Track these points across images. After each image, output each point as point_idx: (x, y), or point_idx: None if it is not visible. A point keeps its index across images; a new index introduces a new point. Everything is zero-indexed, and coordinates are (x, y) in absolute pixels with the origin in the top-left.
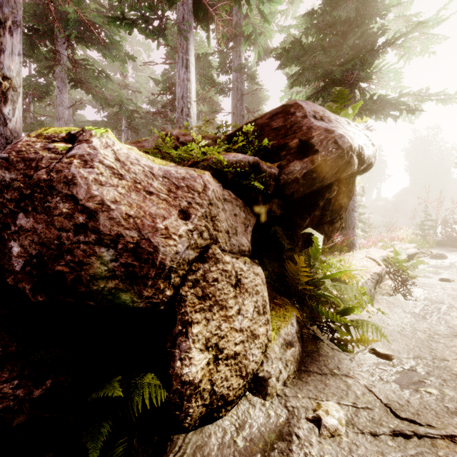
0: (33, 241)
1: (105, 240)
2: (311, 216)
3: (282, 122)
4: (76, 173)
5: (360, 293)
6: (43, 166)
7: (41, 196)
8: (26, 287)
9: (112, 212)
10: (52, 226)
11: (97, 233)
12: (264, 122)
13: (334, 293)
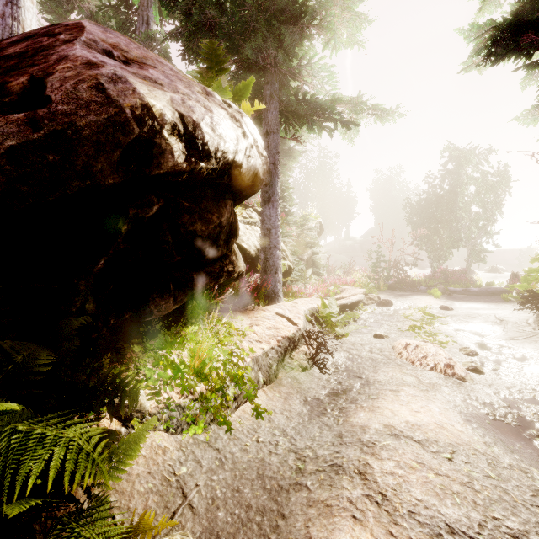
0: None
1: None
2: (110, 253)
3: (24, 46)
4: None
5: (214, 391)
6: None
7: None
8: None
9: None
10: None
11: None
12: None
13: (165, 395)
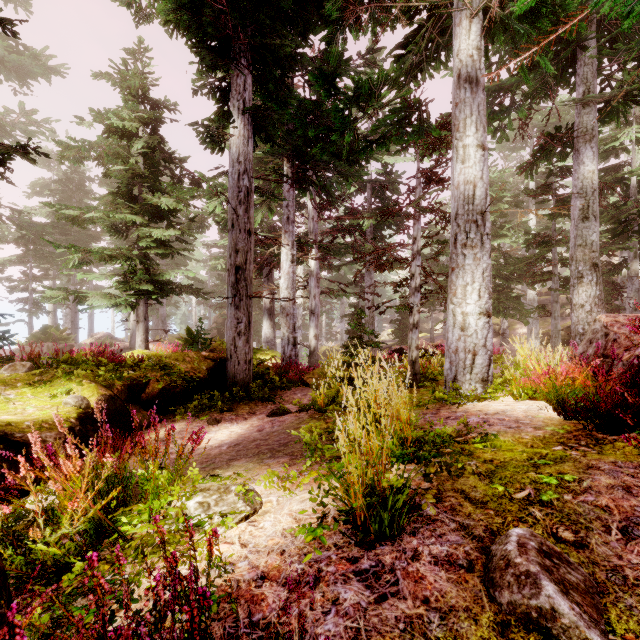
0: None
1: None
2: None
3: None
4: None
5: None
6: None
7: None
8: None
9: None
10: None
11: None
12: None
13: None
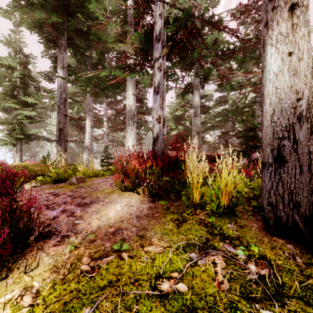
0: None
1: None
2: None
3: None
4: None
5: None
6: None
7: None
8: None
9: None
10: None
11: None
12: None
13: None
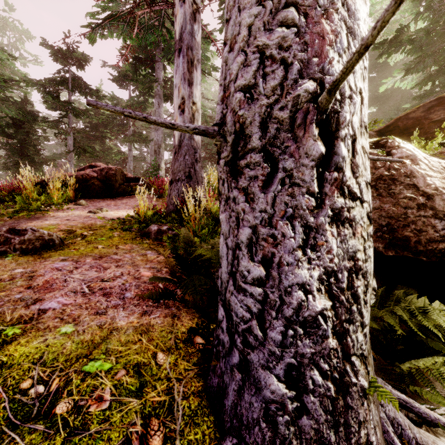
0: (381, 216)
1: (439, 214)
2: None
3: (444, 114)
4: (413, 169)
5: None
6: (380, 166)
7: (384, 186)
8: (380, 246)
9: (444, 195)
10: (398, 205)
11: (433, 210)
12: (419, 116)
13: None
